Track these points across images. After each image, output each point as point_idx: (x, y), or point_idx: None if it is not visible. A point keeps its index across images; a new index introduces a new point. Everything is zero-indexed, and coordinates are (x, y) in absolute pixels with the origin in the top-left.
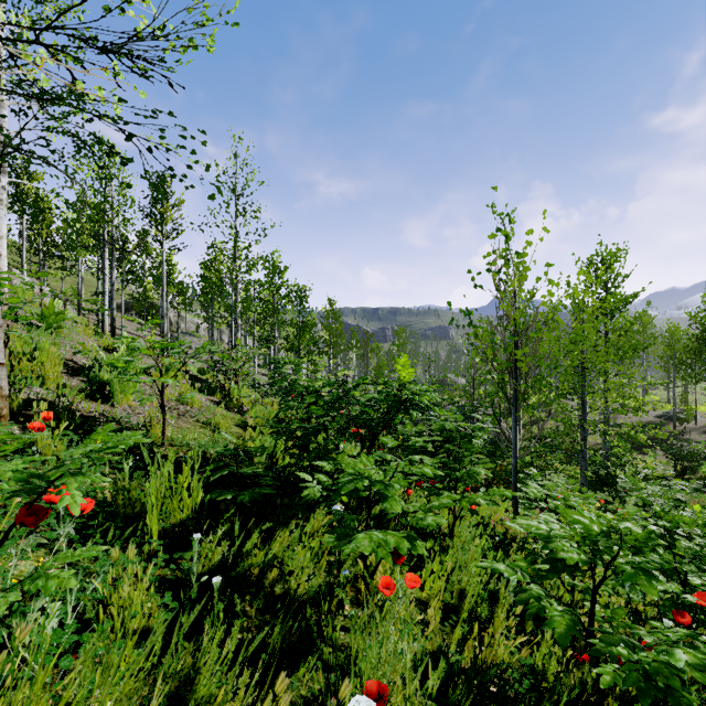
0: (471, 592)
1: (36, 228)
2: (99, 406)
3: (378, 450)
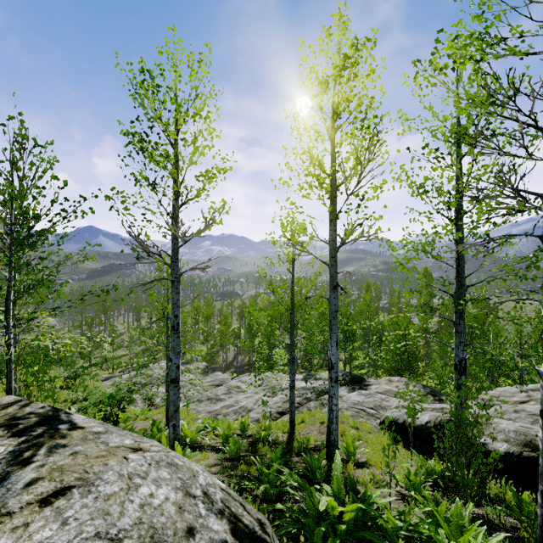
0: None
1: None
2: None
3: None
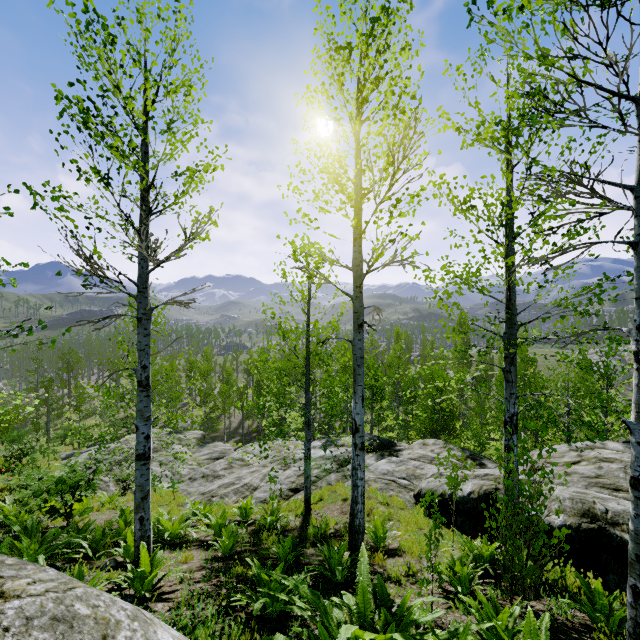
0: None
1: None
2: None
3: None
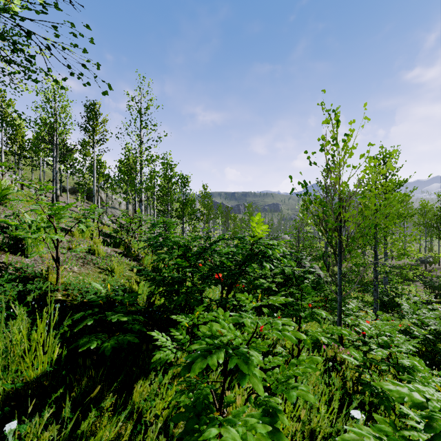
0: (322, 434)
1: (13, 139)
2: (8, 257)
3: (235, 286)
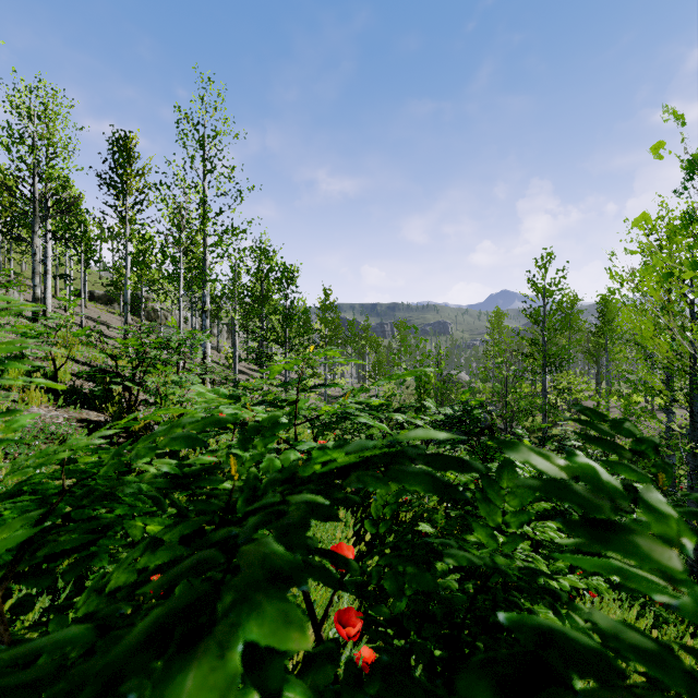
0: None
1: None
2: None
3: None
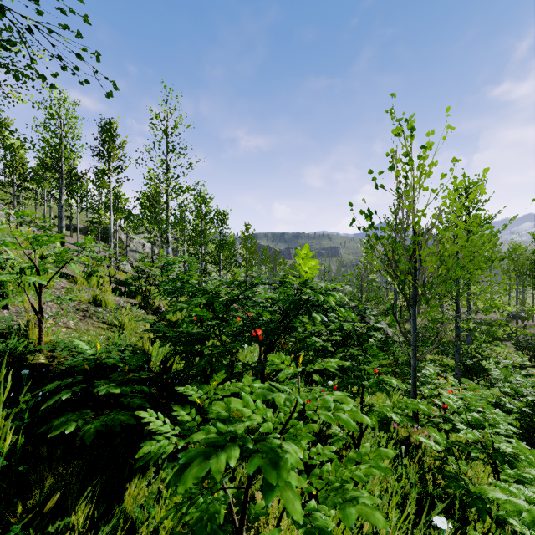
0: None
1: (11, 166)
2: None
3: (282, 347)
